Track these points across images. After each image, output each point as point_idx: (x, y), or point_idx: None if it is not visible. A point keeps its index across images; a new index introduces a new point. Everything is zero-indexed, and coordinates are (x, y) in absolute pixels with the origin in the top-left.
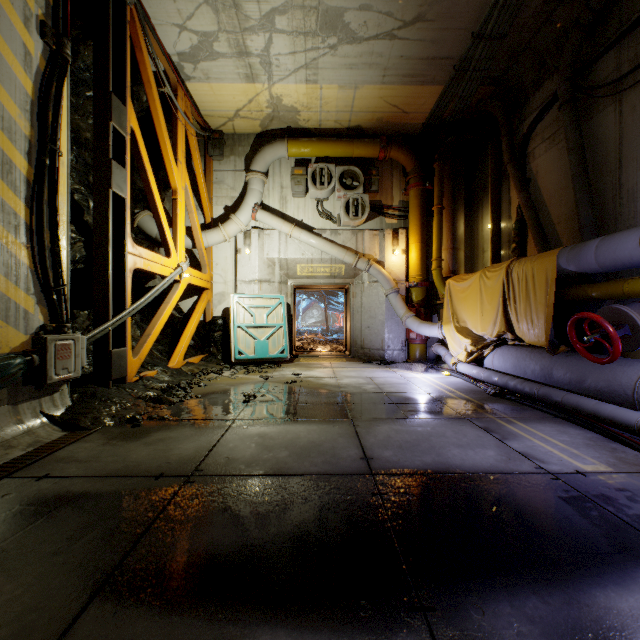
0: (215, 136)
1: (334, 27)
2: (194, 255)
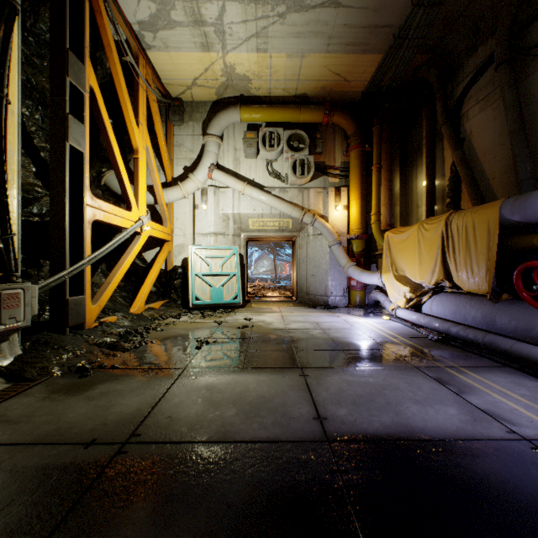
0: (175, 103)
1: None
2: (156, 211)
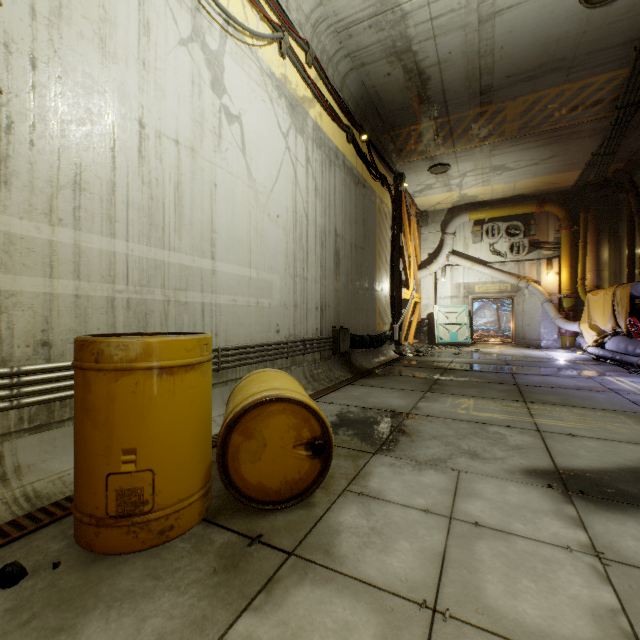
0: (423, 214)
1: (499, 169)
2: None
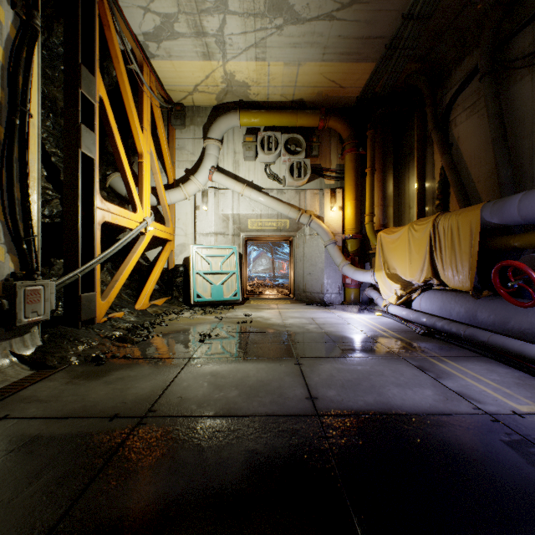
0: (177, 108)
1: (280, 9)
2: (159, 211)
